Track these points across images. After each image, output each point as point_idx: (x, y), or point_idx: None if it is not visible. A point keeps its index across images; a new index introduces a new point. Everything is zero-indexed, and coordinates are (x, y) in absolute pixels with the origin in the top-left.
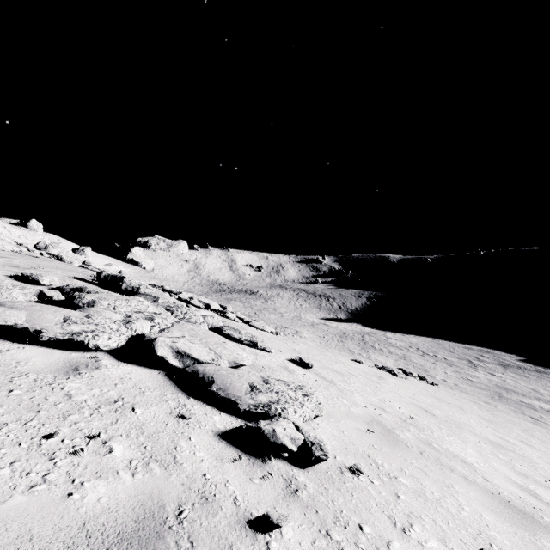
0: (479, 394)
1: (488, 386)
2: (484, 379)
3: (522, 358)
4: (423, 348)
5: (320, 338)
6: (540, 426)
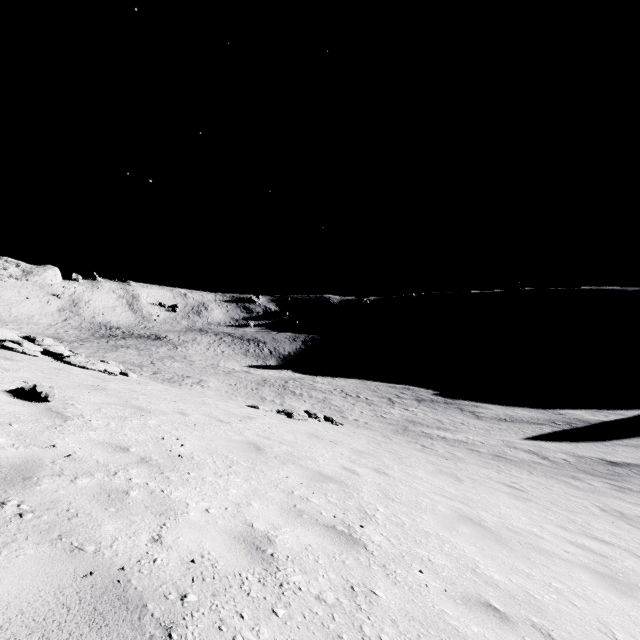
0: (384, 430)
1: (399, 421)
2: (397, 415)
3: (437, 392)
4: (348, 390)
5: (230, 386)
6: (424, 453)
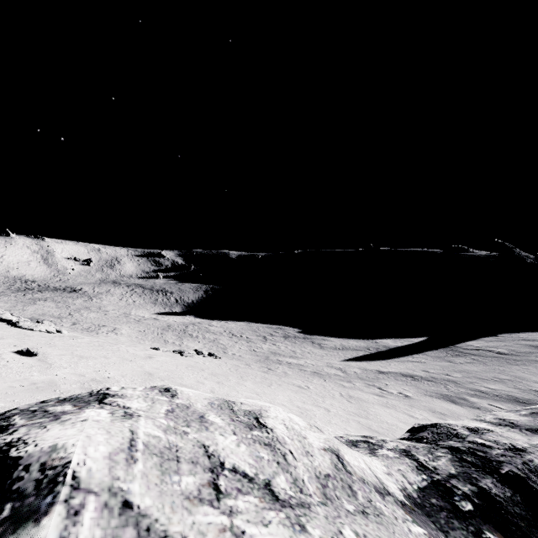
0: (250, 360)
1: (265, 353)
2: (266, 349)
3: (300, 330)
4: (235, 331)
5: (140, 332)
6: (266, 373)
